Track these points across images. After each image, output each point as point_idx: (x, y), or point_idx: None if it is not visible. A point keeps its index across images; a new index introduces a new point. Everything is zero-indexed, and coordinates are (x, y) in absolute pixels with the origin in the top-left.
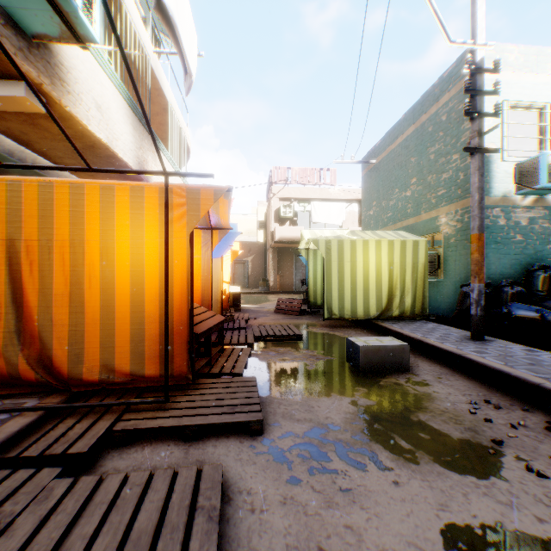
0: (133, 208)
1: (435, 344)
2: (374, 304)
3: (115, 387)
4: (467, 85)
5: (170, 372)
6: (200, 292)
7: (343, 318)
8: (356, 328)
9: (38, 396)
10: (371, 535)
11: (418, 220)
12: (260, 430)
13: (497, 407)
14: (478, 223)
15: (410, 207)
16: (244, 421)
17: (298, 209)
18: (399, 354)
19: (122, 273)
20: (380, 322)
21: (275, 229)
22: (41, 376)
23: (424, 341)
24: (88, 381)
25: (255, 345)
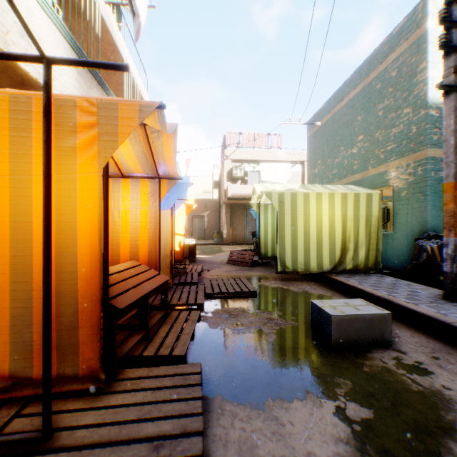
0: (16, 129)
1: (409, 307)
2: (328, 257)
3: None
4: (443, 15)
5: (75, 369)
6: (146, 246)
7: (296, 272)
8: (310, 281)
9: None
10: None
11: (365, 176)
12: None
13: None
14: (453, 170)
15: (356, 163)
16: None
17: (248, 169)
18: (378, 324)
19: None
20: (334, 276)
21: (228, 187)
22: None
23: (393, 302)
24: None
25: (206, 304)
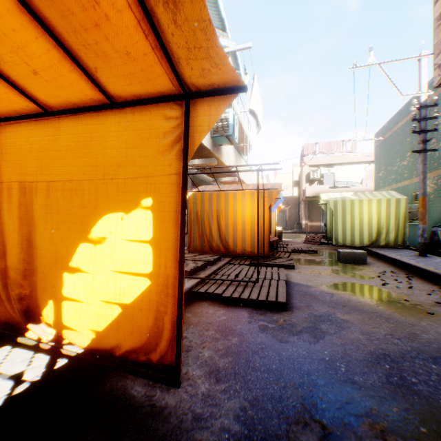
0: (251, 199)
1: (389, 256)
2: (366, 237)
3: (246, 256)
4: (413, 117)
5: (262, 252)
6: None
7: (345, 245)
8: None
9: (225, 256)
10: (320, 280)
11: (410, 182)
12: (294, 268)
13: (393, 273)
14: (421, 191)
15: (405, 172)
16: (288, 264)
17: (324, 172)
18: (360, 256)
19: (248, 219)
20: (369, 248)
21: (306, 188)
22: (226, 250)
23: (384, 255)
24: (238, 253)
25: (291, 254)
